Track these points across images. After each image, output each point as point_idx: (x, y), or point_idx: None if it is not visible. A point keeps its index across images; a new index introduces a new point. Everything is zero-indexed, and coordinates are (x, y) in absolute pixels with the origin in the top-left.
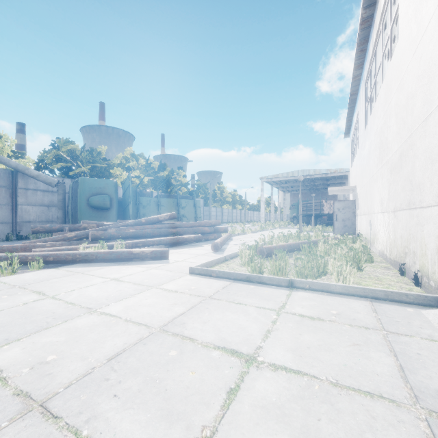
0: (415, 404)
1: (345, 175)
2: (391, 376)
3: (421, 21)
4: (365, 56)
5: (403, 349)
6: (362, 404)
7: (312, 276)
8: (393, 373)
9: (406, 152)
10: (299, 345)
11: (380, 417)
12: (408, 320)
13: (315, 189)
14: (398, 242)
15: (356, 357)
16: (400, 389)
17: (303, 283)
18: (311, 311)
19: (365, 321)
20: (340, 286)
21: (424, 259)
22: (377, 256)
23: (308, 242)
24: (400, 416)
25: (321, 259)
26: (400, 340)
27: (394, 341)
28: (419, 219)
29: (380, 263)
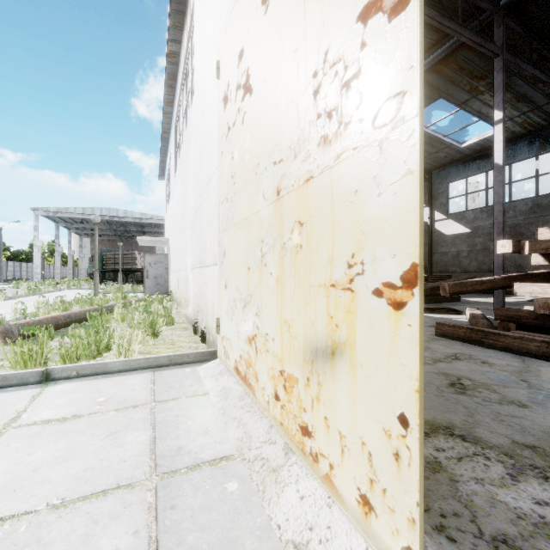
0: (152, 474)
1: (163, 224)
2: (139, 455)
3: (206, 86)
4: (175, 95)
5: (165, 416)
6: (88, 513)
7: (89, 357)
8: (143, 450)
9: (199, 211)
10: (20, 473)
11: (106, 516)
12: (182, 382)
13: (128, 236)
14: (194, 301)
15: (107, 450)
16: (144, 465)
17: (68, 370)
18: (66, 410)
19: (137, 399)
20: (120, 362)
21: (208, 315)
22: (182, 316)
23: (101, 308)
24: (130, 499)
25: (105, 330)
26: (165, 407)
27: (159, 411)
28: (205, 277)
29: (181, 324)
